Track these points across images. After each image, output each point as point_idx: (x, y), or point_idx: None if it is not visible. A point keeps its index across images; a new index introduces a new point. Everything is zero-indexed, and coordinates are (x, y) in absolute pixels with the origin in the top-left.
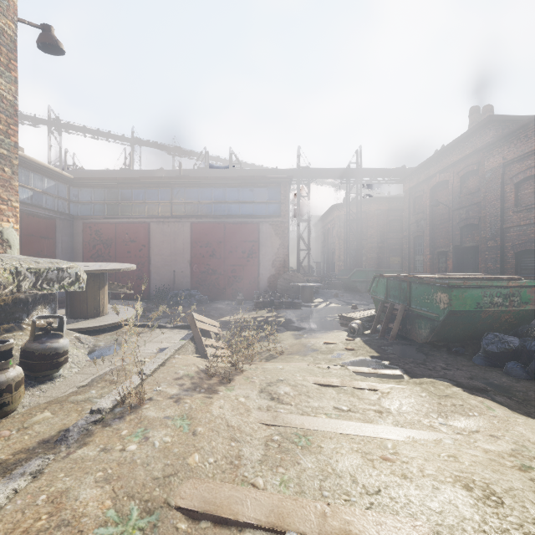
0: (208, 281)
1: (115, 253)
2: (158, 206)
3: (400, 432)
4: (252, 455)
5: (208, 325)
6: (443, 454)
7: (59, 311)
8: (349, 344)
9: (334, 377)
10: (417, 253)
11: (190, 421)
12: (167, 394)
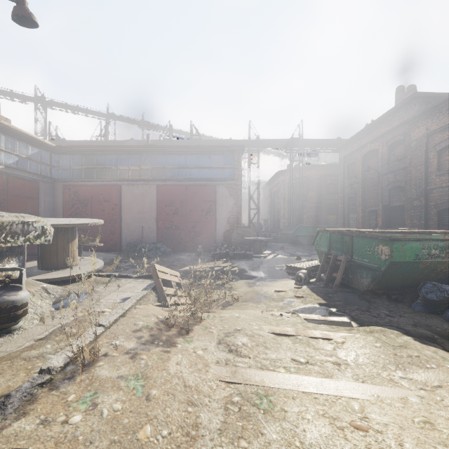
0: (172, 235)
1: (91, 211)
2: (128, 170)
3: (364, 389)
4: (211, 422)
5: (169, 275)
6: (417, 419)
7: (33, 262)
8: (297, 292)
9: (288, 325)
10: (351, 212)
11: (144, 382)
12: (124, 348)
